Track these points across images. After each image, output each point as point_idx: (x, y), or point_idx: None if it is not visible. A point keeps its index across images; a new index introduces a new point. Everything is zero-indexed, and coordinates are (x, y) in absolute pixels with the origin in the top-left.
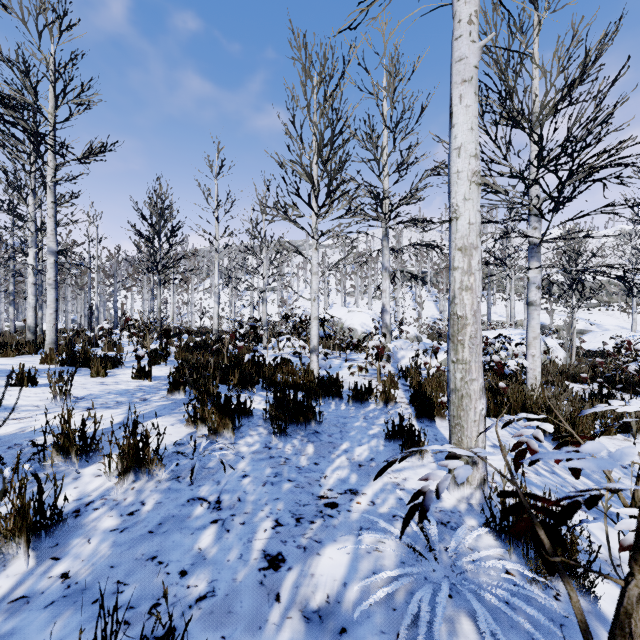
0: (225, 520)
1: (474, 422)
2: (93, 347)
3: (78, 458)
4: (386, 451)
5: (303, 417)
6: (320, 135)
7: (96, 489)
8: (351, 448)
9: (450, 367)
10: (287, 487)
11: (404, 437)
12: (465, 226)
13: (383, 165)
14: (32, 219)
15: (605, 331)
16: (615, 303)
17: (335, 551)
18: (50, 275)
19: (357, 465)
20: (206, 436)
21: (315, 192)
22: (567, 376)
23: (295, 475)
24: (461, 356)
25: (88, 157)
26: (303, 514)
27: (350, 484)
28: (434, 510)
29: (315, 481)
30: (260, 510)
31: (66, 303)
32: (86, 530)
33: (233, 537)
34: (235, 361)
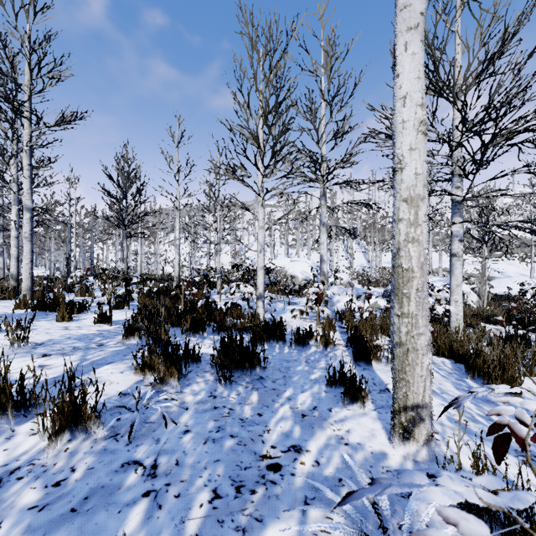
0: (158, 491)
1: (420, 377)
2: (69, 292)
3: (13, 415)
4: (328, 398)
5: (248, 363)
6: (265, 101)
7: (26, 451)
8: (294, 395)
9: (395, 320)
10: (229, 445)
11: (346, 385)
12: (411, 177)
13: (321, 133)
14: (14, 181)
15: (508, 278)
16: (515, 254)
17: (278, 534)
18: (26, 229)
19: (300, 415)
20: (152, 385)
21: (261, 154)
22: (481, 318)
23: (238, 429)
24: (407, 309)
25: (60, 125)
26: (244, 481)
27: (293, 439)
28: (381, 470)
29: (258, 436)
30: (198, 476)
31: (50, 254)
32: (1, 508)
33: (164, 516)
34: (189, 306)
